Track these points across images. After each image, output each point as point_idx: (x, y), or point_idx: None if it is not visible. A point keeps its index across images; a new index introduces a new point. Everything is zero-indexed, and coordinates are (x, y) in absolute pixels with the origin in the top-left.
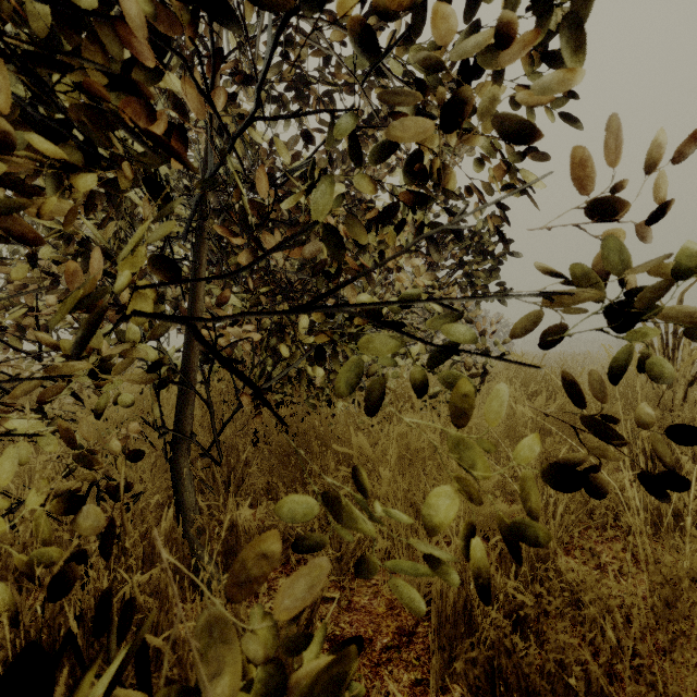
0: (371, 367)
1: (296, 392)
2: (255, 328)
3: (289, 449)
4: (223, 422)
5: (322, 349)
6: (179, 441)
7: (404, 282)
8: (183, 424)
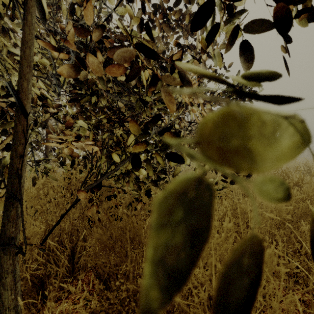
0: (177, 170)
1: (127, 184)
2: (101, 143)
3: (108, 243)
4: (64, 211)
5: (138, 156)
6: (0, 243)
7: (196, 113)
8: (6, 225)
